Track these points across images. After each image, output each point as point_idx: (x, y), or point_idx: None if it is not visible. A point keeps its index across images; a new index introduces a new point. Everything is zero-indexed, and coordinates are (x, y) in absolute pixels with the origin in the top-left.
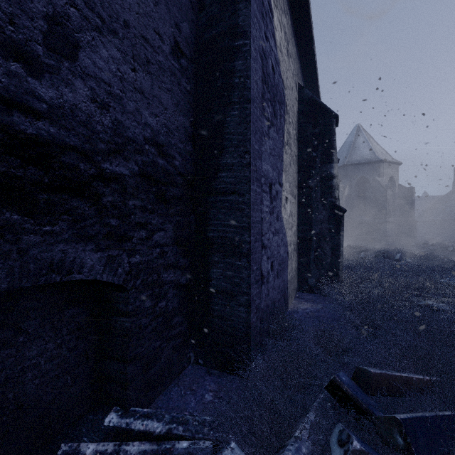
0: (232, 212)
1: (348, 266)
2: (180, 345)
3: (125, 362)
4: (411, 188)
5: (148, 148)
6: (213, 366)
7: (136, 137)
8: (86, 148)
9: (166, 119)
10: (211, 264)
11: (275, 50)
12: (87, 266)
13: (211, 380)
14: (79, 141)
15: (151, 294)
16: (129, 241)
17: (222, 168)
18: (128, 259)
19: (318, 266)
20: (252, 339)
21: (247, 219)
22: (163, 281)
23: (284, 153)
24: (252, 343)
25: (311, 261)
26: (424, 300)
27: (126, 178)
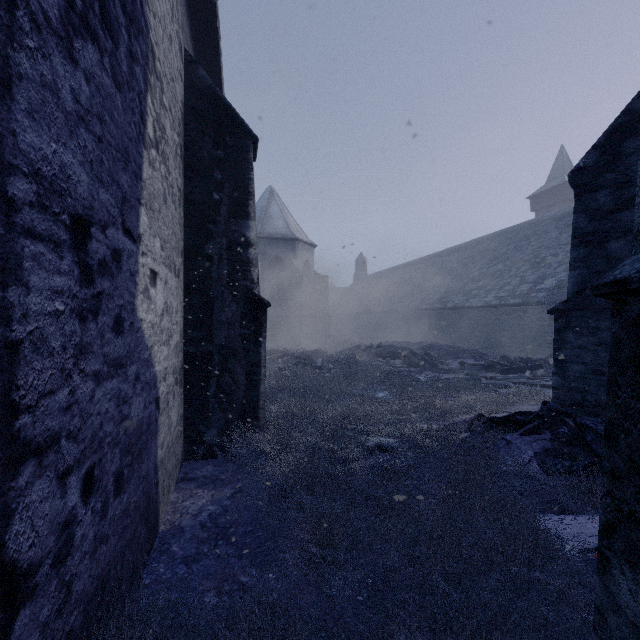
0: None
1: (267, 388)
2: None
3: None
4: (325, 277)
5: None
6: None
7: None
8: None
9: None
10: None
11: None
12: None
13: None
14: None
15: None
16: None
17: None
18: None
19: (224, 406)
20: None
21: None
22: None
23: (147, 163)
24: None
25: (210, 399)
26: (371, 437)
27: None
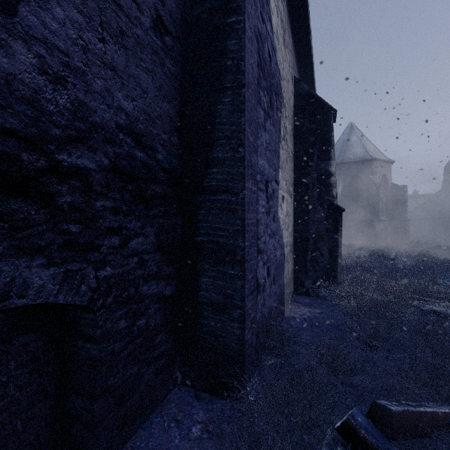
0: (223, 214)
1: (344, 266)
2: (165, 366)
3: (92, 399)
4: (403, 187)
5: (123, 137)
6: (202, 388)
7: (105, 123)
8: (31, 133)
9: (145, 105)
10: (200, 273)
11: (271, 36)
12: (33, 286)
13: (200, 407)
14: (19, 124)
15: (126, 312)
16: (97, 250)
17: (212, 163)
18: (95, 272)
19: (315, 268)
20: (246, 359)
21: (241, 221)
22: (142, 295)
23: (281, 149)
24: (246, 363)
25: (307, 263)
26: (427, 305)
27: (92, 173)
